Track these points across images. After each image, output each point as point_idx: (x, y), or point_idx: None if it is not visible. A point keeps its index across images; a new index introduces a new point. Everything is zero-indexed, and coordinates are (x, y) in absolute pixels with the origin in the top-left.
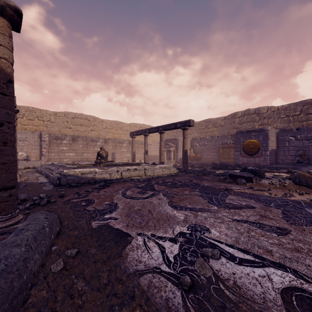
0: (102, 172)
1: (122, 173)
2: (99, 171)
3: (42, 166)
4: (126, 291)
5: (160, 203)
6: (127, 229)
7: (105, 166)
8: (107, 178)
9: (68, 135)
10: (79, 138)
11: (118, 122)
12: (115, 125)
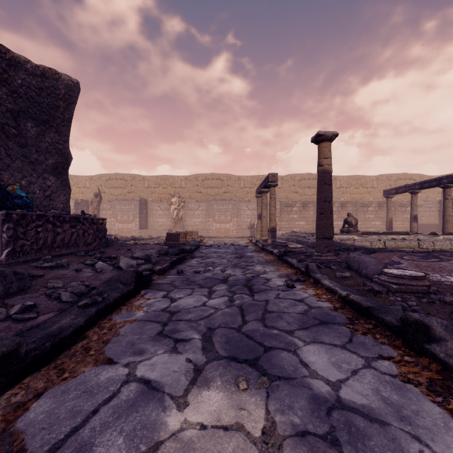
0: (361, 240)
1: (385, 243)
2: (358, 239)
3: (282, 235)
4: (435, 283)
5: (451, 265)
6: (422, 271)
7: (362, 234)
8: (367, 247)
9: (297, 201)
10: (309, 203)
11: (358, 176)
12: (353, 182)
